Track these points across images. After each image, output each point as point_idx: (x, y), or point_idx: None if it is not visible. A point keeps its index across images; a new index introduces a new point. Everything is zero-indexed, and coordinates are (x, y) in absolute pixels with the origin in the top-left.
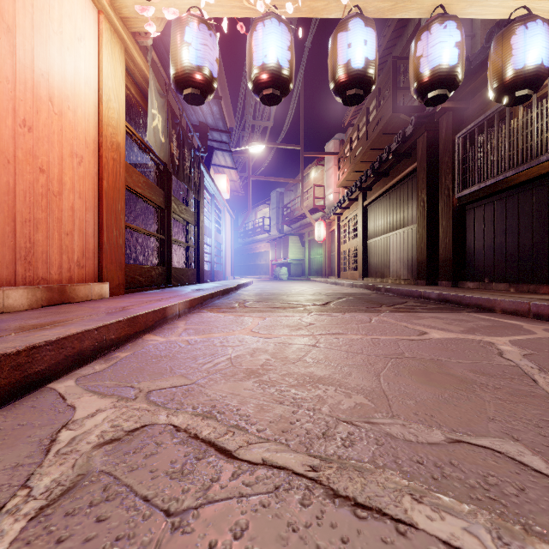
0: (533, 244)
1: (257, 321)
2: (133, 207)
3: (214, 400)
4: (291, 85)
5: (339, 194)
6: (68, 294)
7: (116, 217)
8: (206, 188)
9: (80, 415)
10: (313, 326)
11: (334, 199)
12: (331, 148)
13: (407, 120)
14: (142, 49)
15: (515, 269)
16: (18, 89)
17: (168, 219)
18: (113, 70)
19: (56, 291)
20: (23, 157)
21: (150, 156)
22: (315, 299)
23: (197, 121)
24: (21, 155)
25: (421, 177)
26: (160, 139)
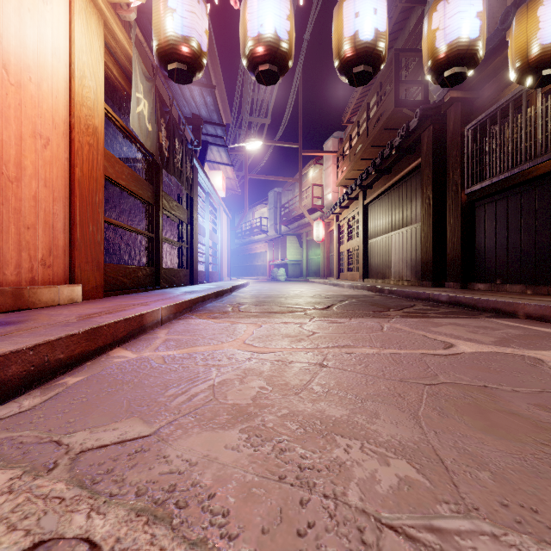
0: None
1: (252, 329)
2: (122, 204)
3: (175, 471)
4: (290, 61)
5: (338, 193)
6: (26, 299)
7: (92, 210)
8: (200, 185)
9: None
10: (317, 336)
11: (333, 198)
12: (330, 147)
13: (409, 115)
14: (127, 29)
15: (531, 270)
16: None
17: (157, 215)
18: (89, 44)
19: (9, 295)
20: None
21: (140, 150)
22: (315, 302)
23: (190, 113)
24: None
25: (426, 172)
26: (147, 127)
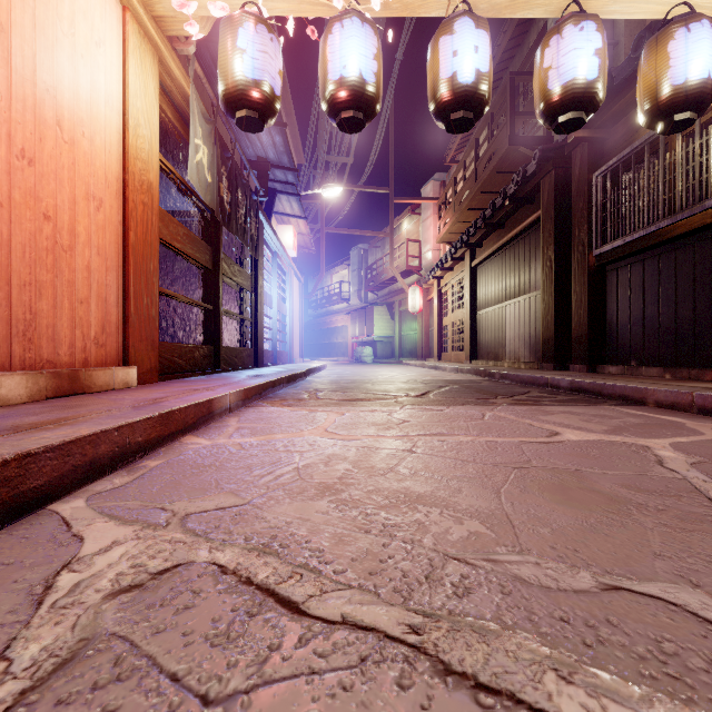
0: (695, 315)
1: (334, 417)
2: (171, 267)
3: (274, 527)
4: (378, 106)
5: (439, 251)
6: (82, 382)
7: (147, 280)
8: (266, 243)
9: (89, 550)
10: (408, 424)
11: (434, 258)
12: (429, 192)
13: (528, 155)
14: (182, 60)
15: (671, 349)
16: (14, 108)
17: (216, 283)
18: (143, 86)
19: (65, 377)
20: (21, 199)
21: (193, 201)
22: (409, 388)
23: (255, 155)
24: (19, 197)
25: (547, 228)
26: (206, 178)
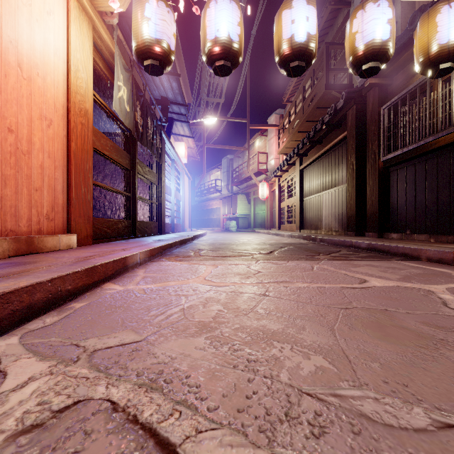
0: (450, 200)
1: (210, 269)
2: (104, 169)
3: (161, 362)
4: (240, 57)
5: (279, 159)
6: (36, 245)
7: (84, 175)
8: (167, 153)
9: (7, 386)
10: (261, 274)
11: (275, 164)
12: (272, 121)
13: (337, 96)
14: (110, 30)
15: (434, 222)
16: None
17: (133, 178)
18: (81, 44)
19: (23, 242)
20: None
21: (119, 125)
22: (260, 248)
23: (159, 95)
24: None
25: (351, 143)
26: (126, 108)
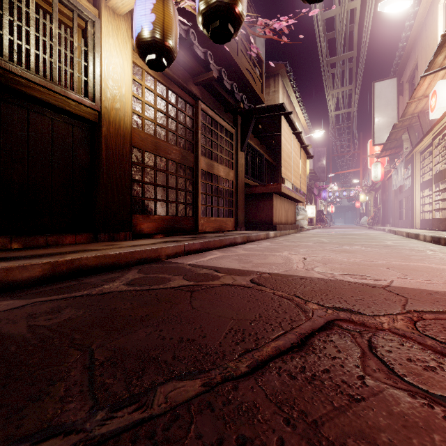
0: (29, 182)
1: None
2: None
3: (418, 254)
4: None
5: None
6: None
7: None
8: None
9: None
10: (385, 266)
11: None
12: None
13: None
14: None
15: None
16: None
17: None
18: None
19: None
20: None
21: None
22: None
23: None
24: None
25: None
26: None
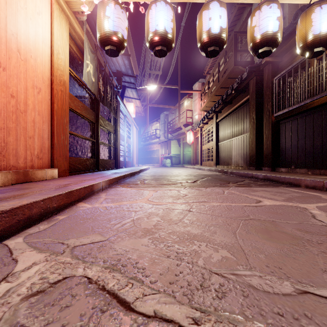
0: (322, 144)
1: (152, 193)
2: (76, 122)
3: (119, 254)
4: (173, 44)
5: (201, 115)
6: (30, 176)
7: (63, 127)
8: (121, 111)
9: (19, 268)
10: (187, 196)
11: (198, 118)
12: (196, 88)
13: (242, 70)
14: (81, 23)
15: (311, 160)
16: None
17: (97, 129)
18: (61, 35)
19: (21, 174)
20: None
21: (86, 91)
22: (187, 179)
23: (115, 70)
24: None
25: (252, 104)
26: (92, 79)
